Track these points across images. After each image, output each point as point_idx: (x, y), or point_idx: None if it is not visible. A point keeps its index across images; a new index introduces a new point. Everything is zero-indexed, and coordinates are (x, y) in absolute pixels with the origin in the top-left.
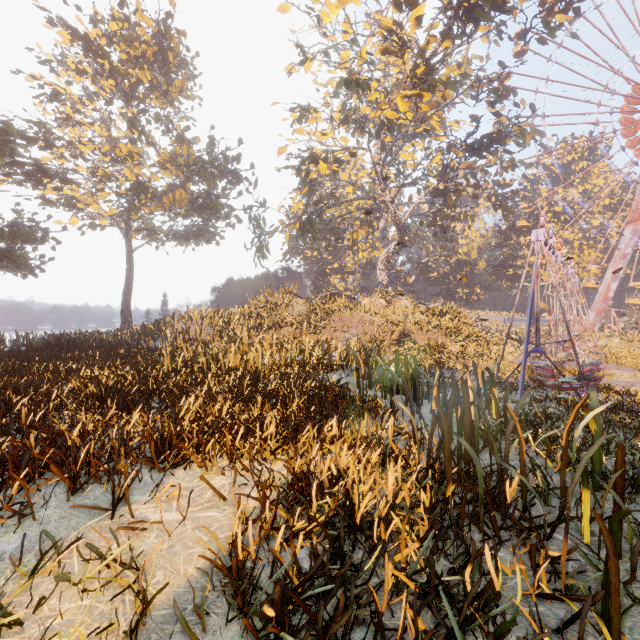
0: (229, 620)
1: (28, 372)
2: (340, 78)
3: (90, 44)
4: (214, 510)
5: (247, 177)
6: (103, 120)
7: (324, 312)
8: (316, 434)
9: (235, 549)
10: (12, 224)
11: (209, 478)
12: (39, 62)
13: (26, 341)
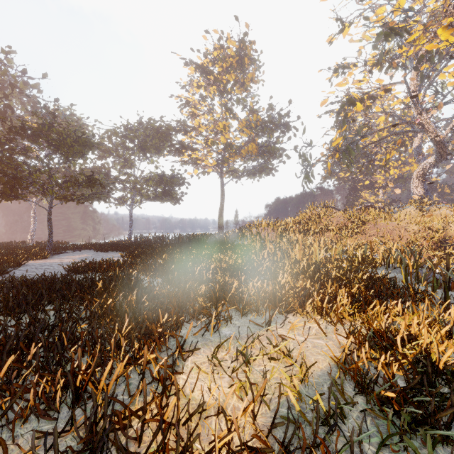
0: (356, 394)
1: (189, 254)
2: (378, 33)
3: (204, 69)
4: (321, 340)
5: (294, 126)
6: (209, 111)
7: (360, 221)
8: (382, 308)
9: (353, 359)
10: (171, 177)
11: (309, 323)
12: (181, 88)
13: (178, 238)
